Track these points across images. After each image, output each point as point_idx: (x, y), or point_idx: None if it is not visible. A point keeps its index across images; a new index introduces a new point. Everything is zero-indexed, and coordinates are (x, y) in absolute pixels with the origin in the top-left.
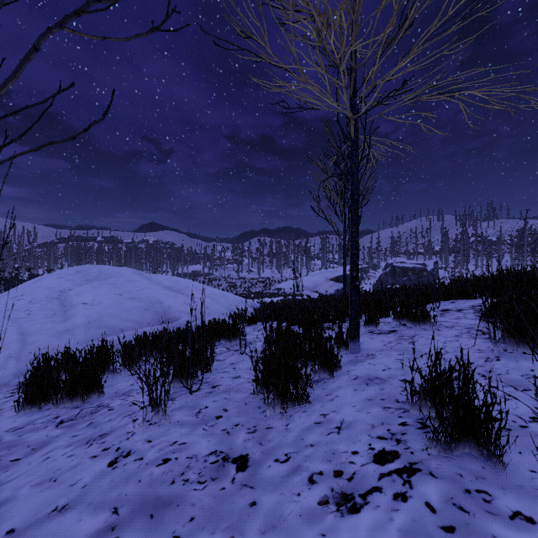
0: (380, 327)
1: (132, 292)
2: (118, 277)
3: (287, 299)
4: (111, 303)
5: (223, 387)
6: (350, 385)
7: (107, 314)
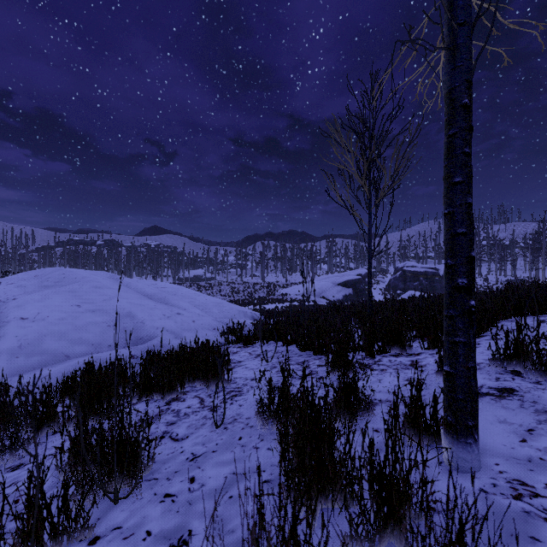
0: None
1: (96, 302)
2: (83, 283)
3: (292, 306)
4: (61, 318)
5: None
6: None
7: (50, 334)
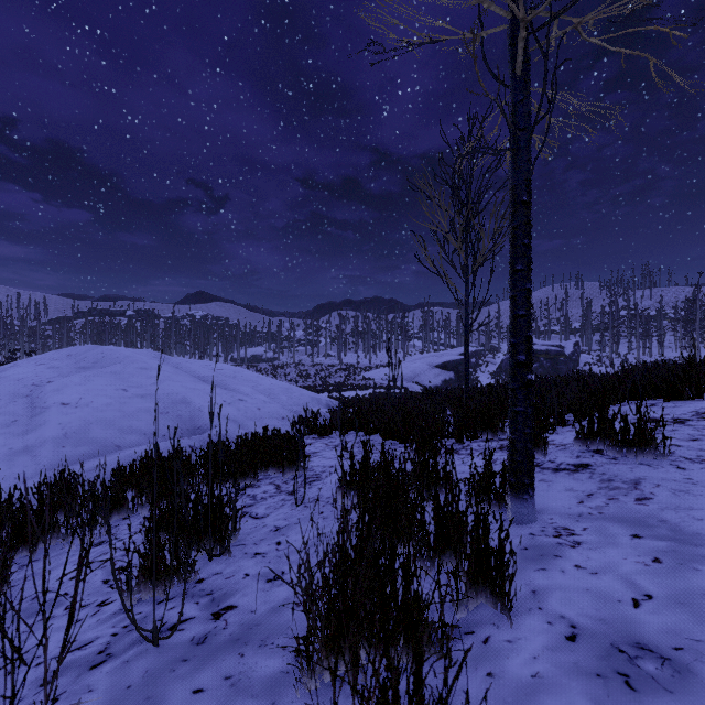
0: (551, 455)
1: (144, 385)
2: (127, 364)
3: (377, 393)
4: (107, 404)
5: (235, 621)
6: (573, 676)
7: (97, 422)
